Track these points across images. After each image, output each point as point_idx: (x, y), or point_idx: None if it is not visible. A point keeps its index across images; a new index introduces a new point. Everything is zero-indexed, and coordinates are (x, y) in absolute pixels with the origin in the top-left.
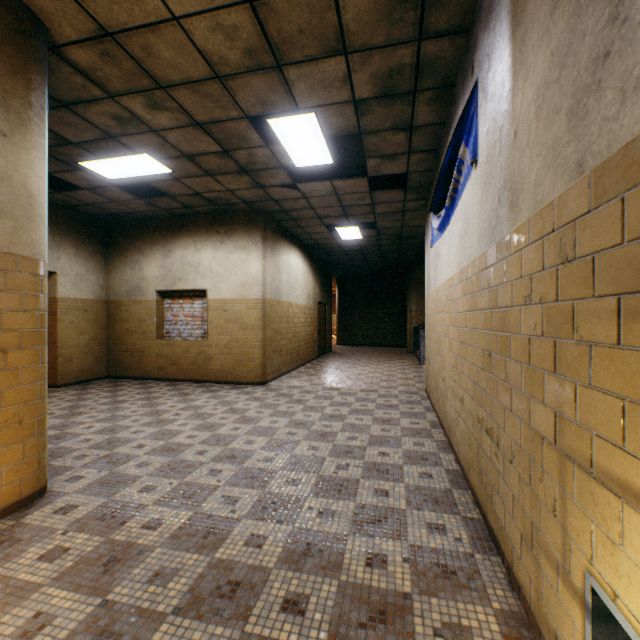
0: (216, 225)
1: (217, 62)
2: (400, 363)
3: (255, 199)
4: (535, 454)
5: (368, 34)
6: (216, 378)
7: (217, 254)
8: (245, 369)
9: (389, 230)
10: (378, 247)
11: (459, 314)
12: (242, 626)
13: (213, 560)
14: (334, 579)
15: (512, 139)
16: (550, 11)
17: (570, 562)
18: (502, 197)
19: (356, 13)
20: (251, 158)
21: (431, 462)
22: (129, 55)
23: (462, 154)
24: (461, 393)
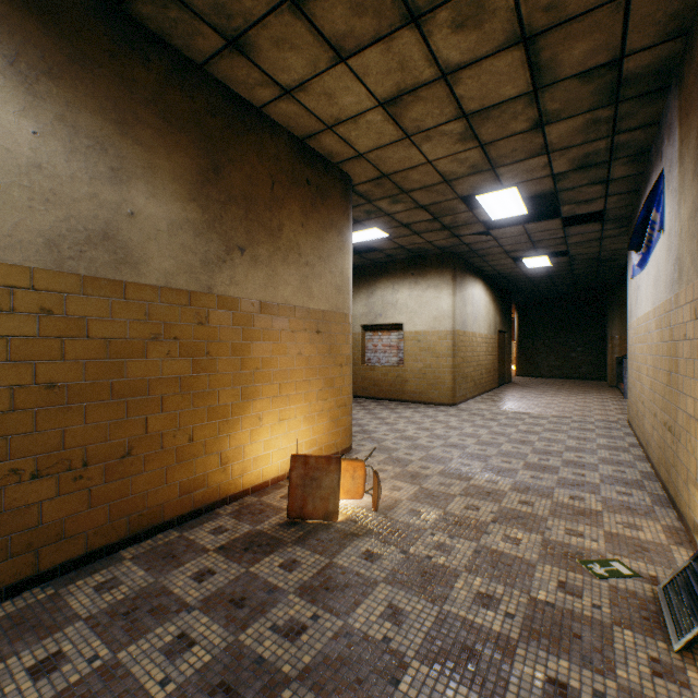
0: (411, 269)
1: (448, 175)
2: (597, 396)
3: (448, 245)
4: (687, 427)
5: (567, 142)
6: (411, 398)
7: (411, 293)
8: (436, 392)
9: (583, 255)
10: (569, 271)
11: (653, 344)
12: (498, 504)
13: (469, 484)
14: (548, 500)
15: (679, 233)
16: (691, 178)
17: (696, 474)
18: (675, 267)
19: (558, 135)
20: (454, 220)
21: (625, 465)
22: (392, 182)
23: (653, 217)
24: (654, 409)
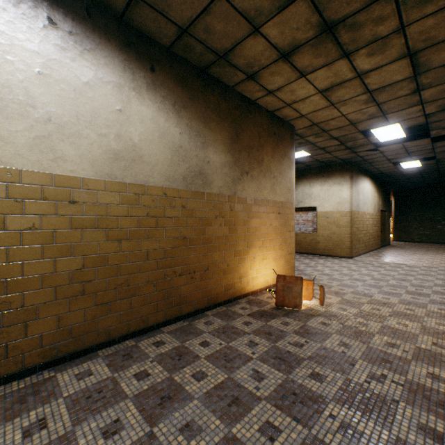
0: (321, 173)
1: (354, 120)
2: None
3: (348, 158)
4: None
5: (435, 97)
6: (321, 253)
7: (322, 188)
8: (339, 249)
9: None
10: (436, 169)
11: None
12: (391, 308)
13: (371, 298)
14: (423, 309)
15: None
16: None
17: None
18: None
19: (429, 94)
20: (354, 143)
21: None
22: (318, 127)
23: None
24: None
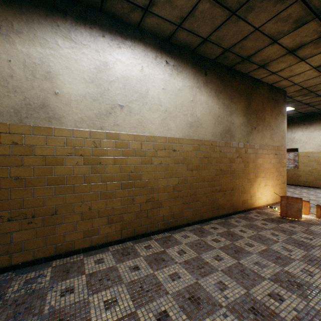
0: (302, 121)
1: None
2: None
3: None
4: None
5: None
6: (302, 184)
7: (303, 133)
8: (320, 182)
9: None
10: None
11: None
12: None
13: None
14: None
15: None
16: None
17: None
18: None
19: None
20: None
21: None
22: (306, 90)
23: None
24: None
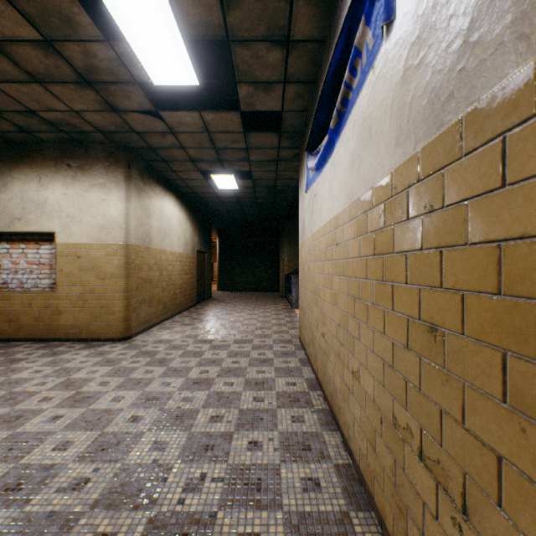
0: (67, 157)
1: None
2: (274, 308)
3: (112, 128)
4: None
5: None
6: (67, 335)
7: (68, 191)
8: (104, 324)
9: (264, 181)
10: (254, 199)
11: (351, 260)
12: None
13: None
14: None
15: None
16: None
17: None
18: (488, 10)
19: None
20: (90, 60)
21: (315, 453)
22: None
23: (360, 39)
24: (355, 364)
